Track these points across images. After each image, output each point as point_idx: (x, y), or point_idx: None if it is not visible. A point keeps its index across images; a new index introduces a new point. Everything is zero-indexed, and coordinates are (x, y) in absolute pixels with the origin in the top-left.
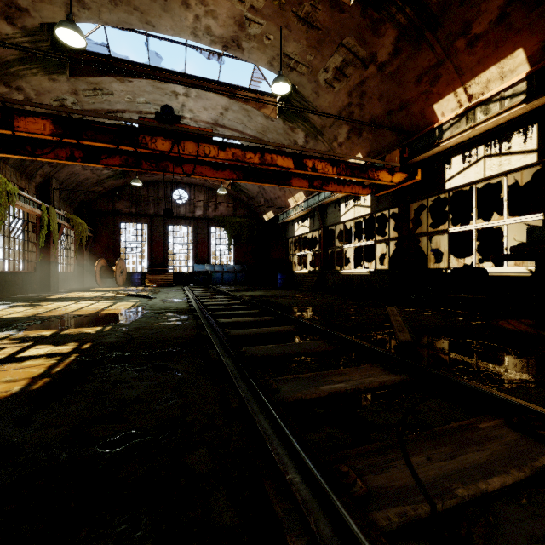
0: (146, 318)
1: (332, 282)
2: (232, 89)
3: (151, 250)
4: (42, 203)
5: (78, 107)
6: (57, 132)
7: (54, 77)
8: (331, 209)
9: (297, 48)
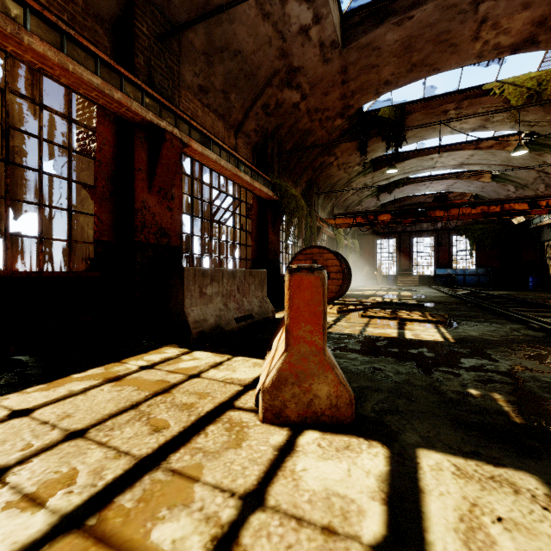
0: (429, 297)
1: None
2: (477, 142)
3: (399, 259)
4: (347, 237)
5: (371, 183)
6: (392, 218)
7: (366, 176)
8: None
9: (535, 116)
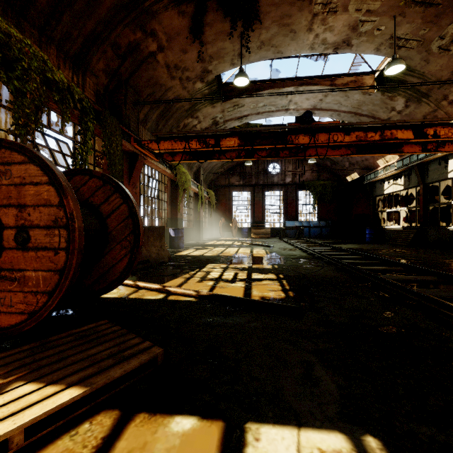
0: (289, 261)
1: (435, 238)
2: (333, 78)
3: (253, 211)
4: (198, 184)
5: (222, 120)
6: (241, 144)
7: (214, 105)
8: (434, 165)
9: (409, 28)
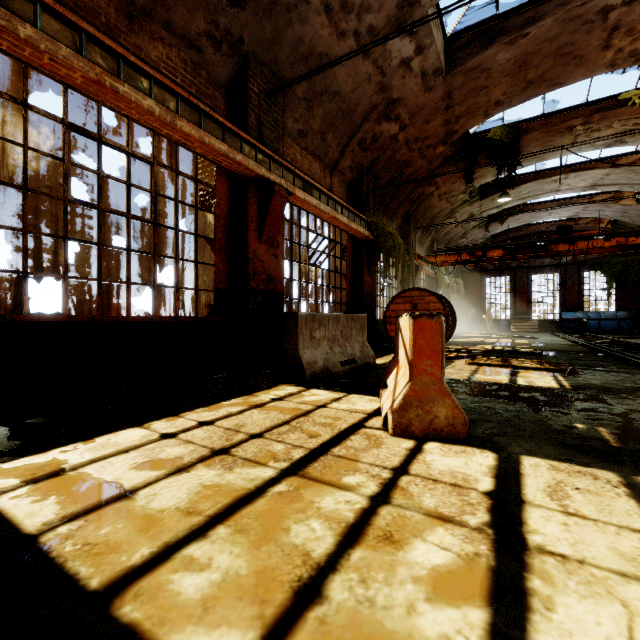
0: (550, 345)
1: None
2: (614, 159)
3: (513, 300)
4: (449, 276)
5: (479, 212)
6: (504, 254)
7: (472, 204)
8: None
9: None
